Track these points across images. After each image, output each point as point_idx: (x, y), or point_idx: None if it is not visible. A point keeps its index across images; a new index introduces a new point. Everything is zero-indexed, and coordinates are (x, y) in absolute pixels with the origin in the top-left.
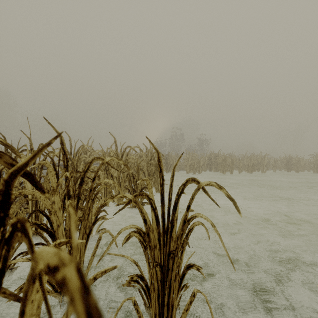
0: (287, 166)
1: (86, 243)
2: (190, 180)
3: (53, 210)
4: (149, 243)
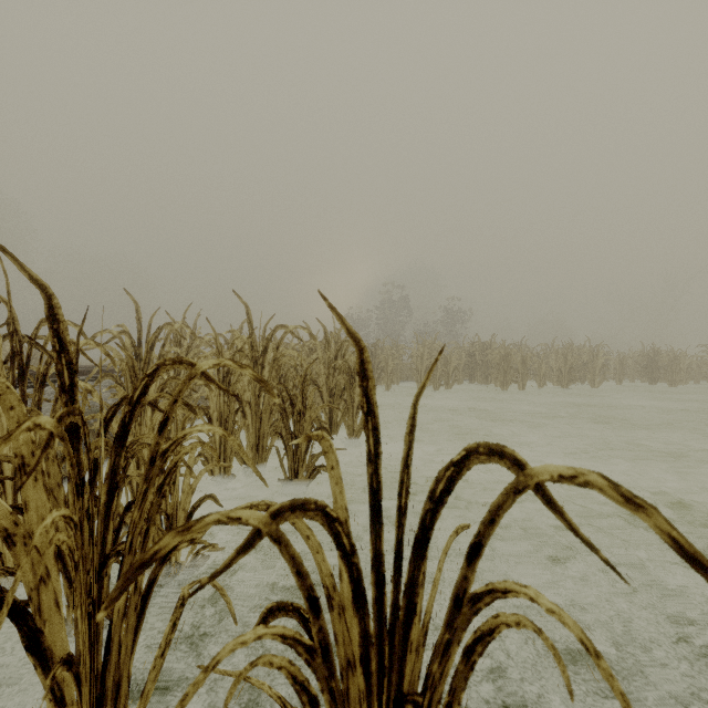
0: (650, 371)
1: (139, 622)
2: (482, 452)
3: (21, 532)
4: (329, 682)
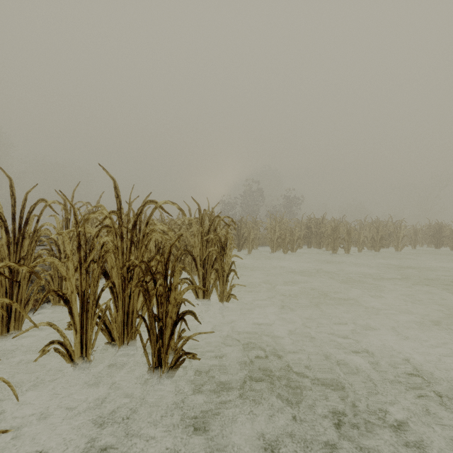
0: (435, 239)
1: None
2: None
3: None
4: None
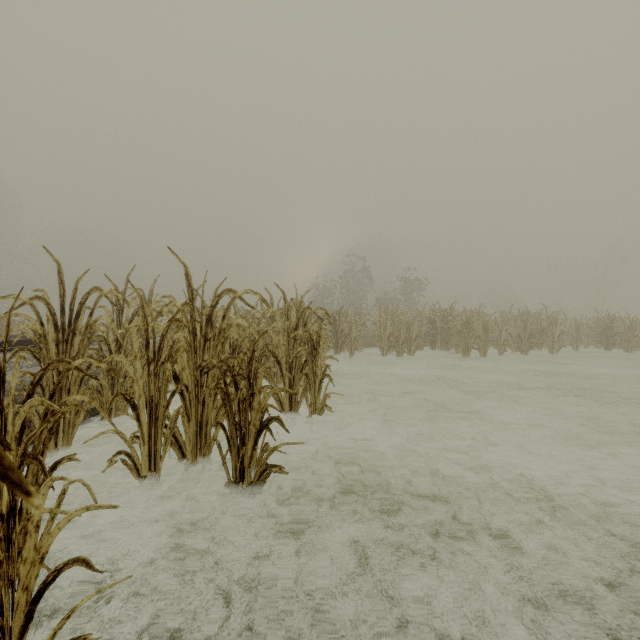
0: (605, 337)
1: None
2: None
3: None
4: None
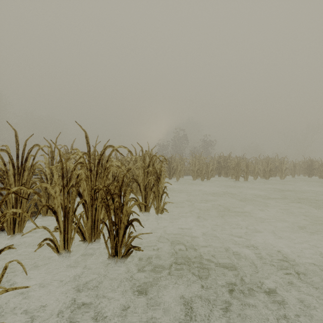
0: (308, 170)
1: None
2: None
3: None
4: None
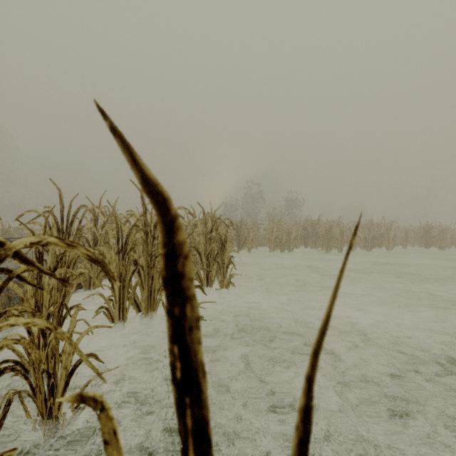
0: (425, 239)
1: None
2: None
3: None
4: None
